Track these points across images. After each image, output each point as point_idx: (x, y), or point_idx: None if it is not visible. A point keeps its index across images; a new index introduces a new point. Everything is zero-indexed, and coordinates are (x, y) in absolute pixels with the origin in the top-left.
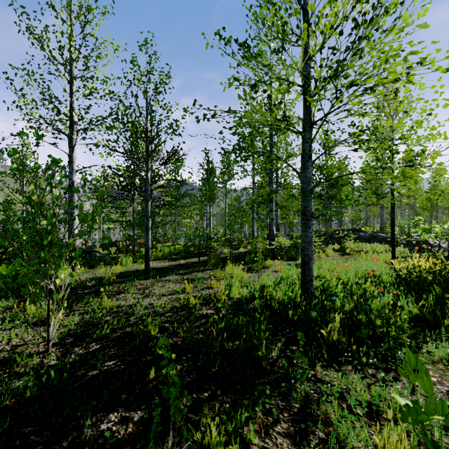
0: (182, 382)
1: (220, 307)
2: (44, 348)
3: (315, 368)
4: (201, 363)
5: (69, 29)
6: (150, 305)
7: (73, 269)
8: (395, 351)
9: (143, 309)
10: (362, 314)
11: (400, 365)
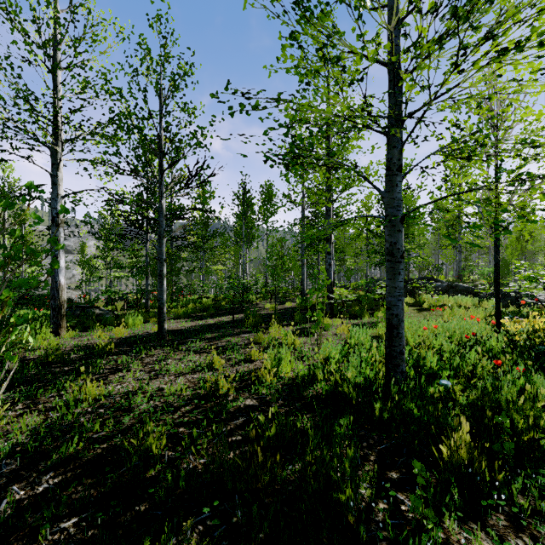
0: None
1: (266, 396)
2: None
3: (443, 524)
4: (238, 519)
5: None
6: (159, 392)
7: (57, 332)
8: None
9: (147, 398)
10: (503, 416)
11: None
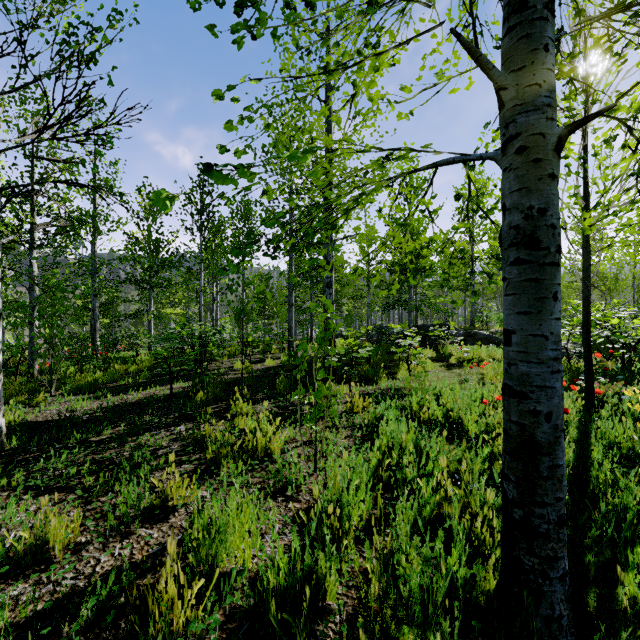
0: None
1: None
2: None
3: None
4: None
5: None
6: None
7: None
8: None
9: None
10: None
11: None
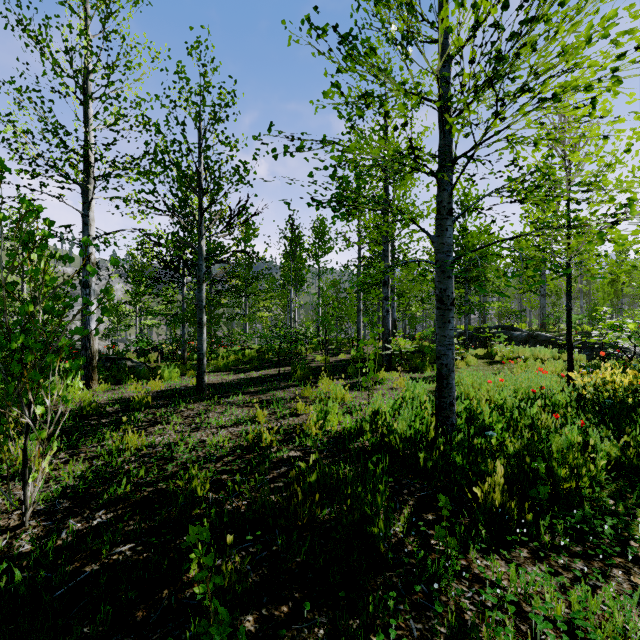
0: (244, 585)
1: (310, 447)
2: (18, 520)
3: (467, 555)
4: (278, 547)
5: (82, 24)
6: (201, 443)
7: (89, 385)
8: (594, 521)
9: (189, 449)
10: (539, 461)
11: (610, 550)
